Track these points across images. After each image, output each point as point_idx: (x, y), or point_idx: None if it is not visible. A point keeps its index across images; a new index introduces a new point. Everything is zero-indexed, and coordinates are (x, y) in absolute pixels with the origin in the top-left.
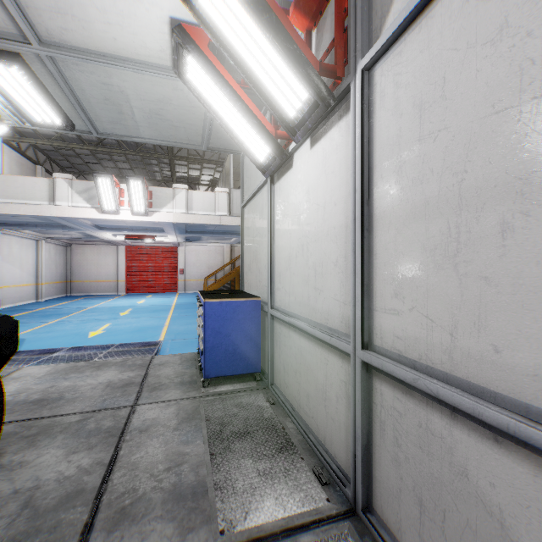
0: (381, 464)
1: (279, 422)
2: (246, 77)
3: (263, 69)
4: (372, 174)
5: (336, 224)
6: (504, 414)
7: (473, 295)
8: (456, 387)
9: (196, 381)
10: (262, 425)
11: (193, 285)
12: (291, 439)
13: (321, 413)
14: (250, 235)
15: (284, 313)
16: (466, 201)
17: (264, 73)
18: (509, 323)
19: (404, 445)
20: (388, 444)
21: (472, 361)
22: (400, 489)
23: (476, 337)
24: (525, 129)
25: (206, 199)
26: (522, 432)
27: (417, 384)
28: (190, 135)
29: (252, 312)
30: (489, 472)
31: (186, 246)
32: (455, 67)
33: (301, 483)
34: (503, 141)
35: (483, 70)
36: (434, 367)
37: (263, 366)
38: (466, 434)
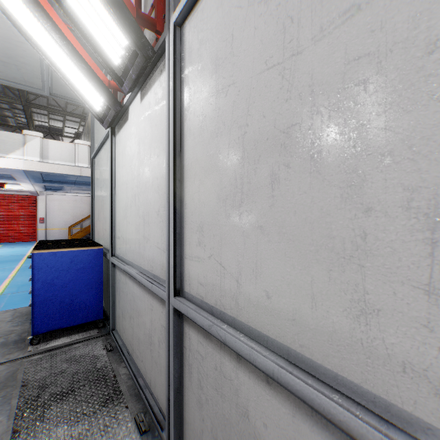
0: (189, 406)
1: (112, 370)
2: (63, 10)
3: (79, 4)
4: (183, 127)
5: (158, 175)
6: (271, 360)
7: (252, 243)
8: (241, 331)
9: (25, 339)
10: (92, 377)
11: (56, 234)
12: (120, 387)
13: (148, 357)
14: (98, 185)
15: (122, 261)
16: (247, 153)
17: (82, 9)
18: (277, 270)
19: (205, 388)
20: (194, 386)
21: (252, 306)
22: (203, 430)
23: (254, 283)
24: (288, 84)
25: (64, 149)
26: (283, 378)
27: (211, 331)
28: (26, 75)
29: (93, 261)
30: (263, 412)
31: (48, 196)
32: (240, 25)
33: (118, 439)
34: (273, 96)
35: (259, 28)
36: (226, 313)
37: (108, 312)
38: (247, 377)
